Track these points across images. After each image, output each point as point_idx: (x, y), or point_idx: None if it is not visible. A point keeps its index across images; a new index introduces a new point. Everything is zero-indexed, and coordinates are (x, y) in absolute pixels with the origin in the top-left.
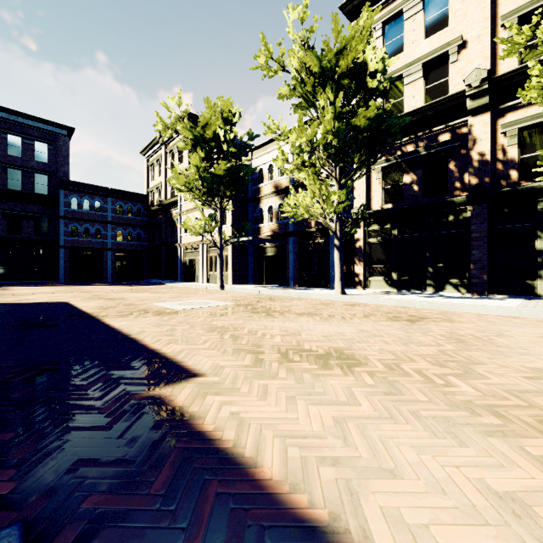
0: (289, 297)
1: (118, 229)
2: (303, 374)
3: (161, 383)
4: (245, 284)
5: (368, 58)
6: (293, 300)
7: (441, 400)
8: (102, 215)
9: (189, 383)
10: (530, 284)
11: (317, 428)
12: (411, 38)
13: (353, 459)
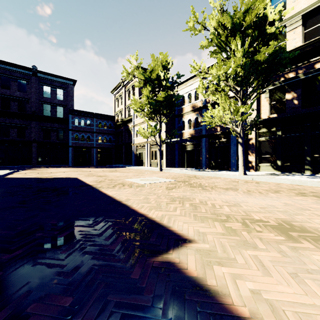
0: (207, 176)
1: (99, 136)
2: (279, 246)
3: (165, 248)
4: (173, 167)
5: (268, 12)
6: (211, 178)
7: None
8: (90, 128)
9: (188, 249)
10: None
11: None
12: None
13: None
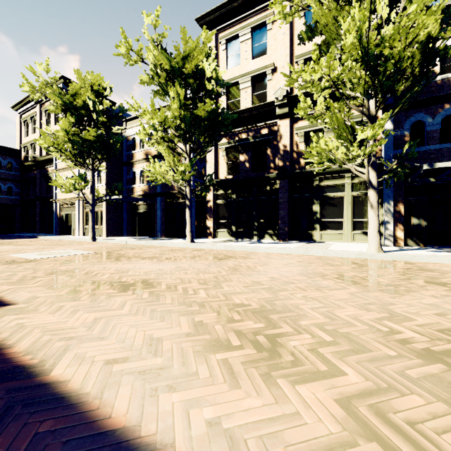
0: (150, 246)
1: None
2: (101, 296)
3: None
4: (120, 236)
5: (205, 67)
6: (150, 248)
7: (179, 302)
8: None
9: None
10: (310, 233)
11: (78, 324)
12: (244, 56)
13: (85, 336)
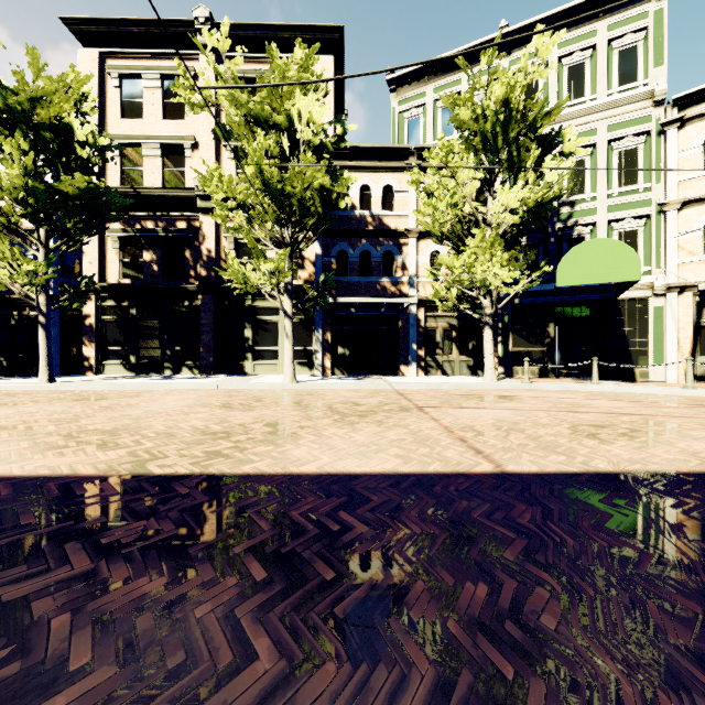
0: None
1: None
2: None
3: None
4: None
5: (75, 125)
6: None
7: (19, 435)
8: None
9: None
10: (242, 364)
11: None
12: (150, 110)
13: None
